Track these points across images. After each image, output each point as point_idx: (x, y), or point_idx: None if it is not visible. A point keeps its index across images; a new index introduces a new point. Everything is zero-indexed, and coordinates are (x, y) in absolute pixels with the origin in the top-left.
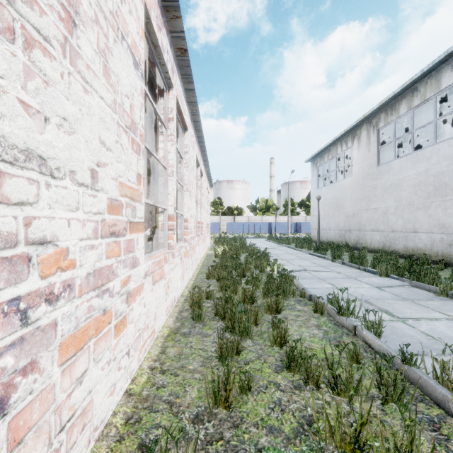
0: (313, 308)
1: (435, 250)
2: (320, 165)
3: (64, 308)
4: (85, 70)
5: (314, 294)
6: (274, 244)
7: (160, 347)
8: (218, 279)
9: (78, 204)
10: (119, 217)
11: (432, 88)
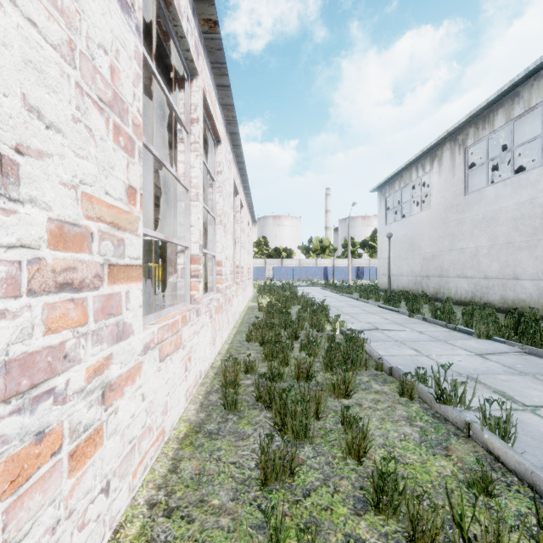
0: (399, 389)
1: None
2: (390, 195)
3: None
4: None
5: (396, 367)
6: (333, 293)
7: (170, 460)
8: (262, 343)
9: None
10: (82, 256)
11: (539, 93)
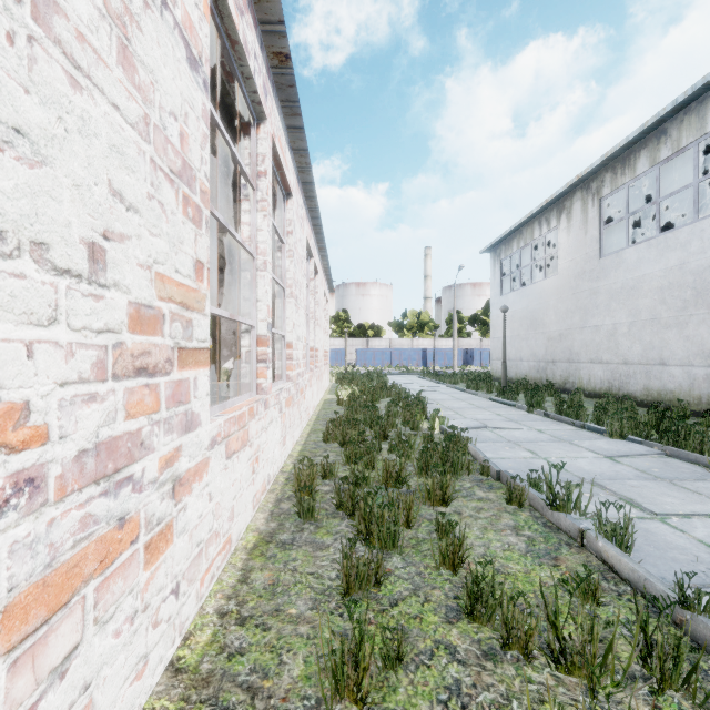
0: (506, 495)
1: (697, 393)
2: (506, 257)
3: (15, 531)
4: (73, 42)
5: (505, 471)
6: (433, 383)
7: (239, 571)
8: (342, 443)
9: (56, 312)
10: (155, 339)
11: (691, 130)
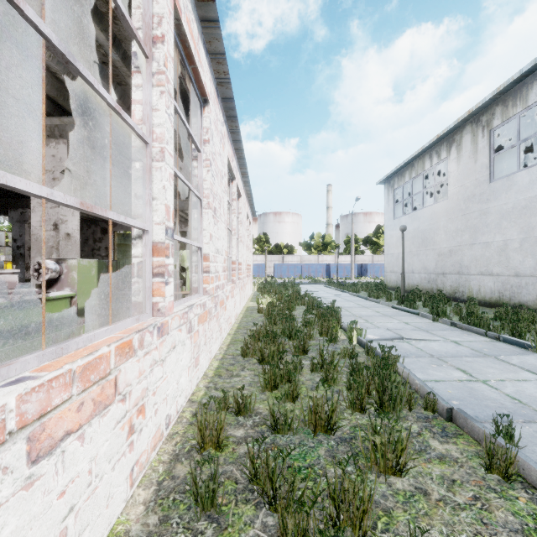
0: (484, 460)
1: None
2: (399, 187)
3: None
4: None
5: (459, 409)
6: (338, 292)
7: None
8: (261, 360)
9: None
10: None
11: None
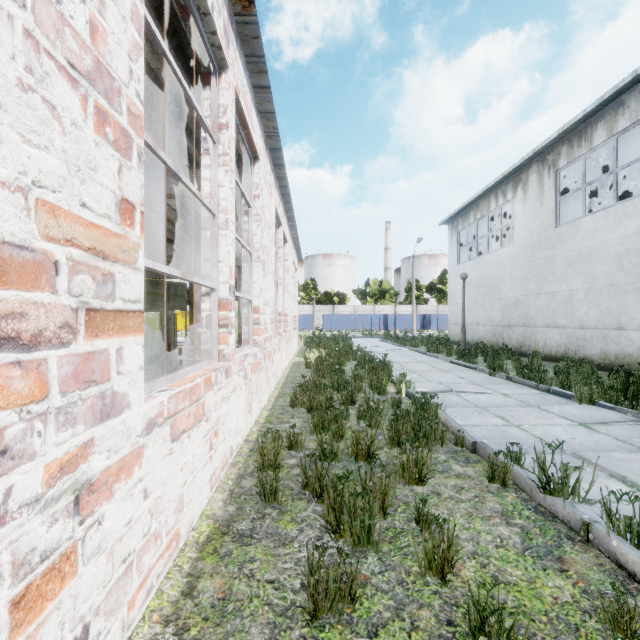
0: (488, 473)
1: None
2: (463, 228)
3: None
4: None
5: (481, 442)
6: (395, 346)
7: (185, 577)
8: (310, 409)
9: None
10: (37, 296)
11: None
